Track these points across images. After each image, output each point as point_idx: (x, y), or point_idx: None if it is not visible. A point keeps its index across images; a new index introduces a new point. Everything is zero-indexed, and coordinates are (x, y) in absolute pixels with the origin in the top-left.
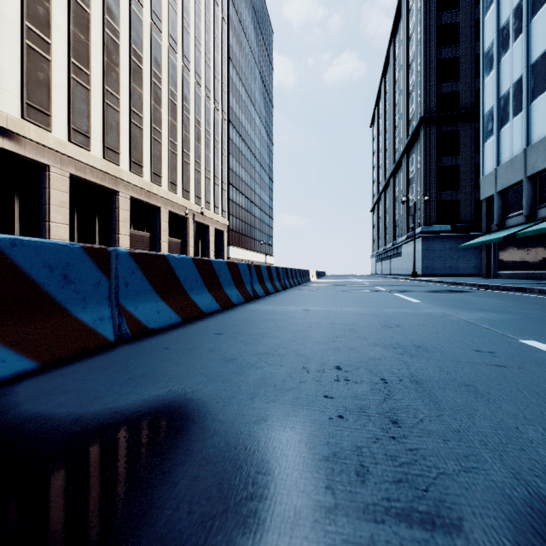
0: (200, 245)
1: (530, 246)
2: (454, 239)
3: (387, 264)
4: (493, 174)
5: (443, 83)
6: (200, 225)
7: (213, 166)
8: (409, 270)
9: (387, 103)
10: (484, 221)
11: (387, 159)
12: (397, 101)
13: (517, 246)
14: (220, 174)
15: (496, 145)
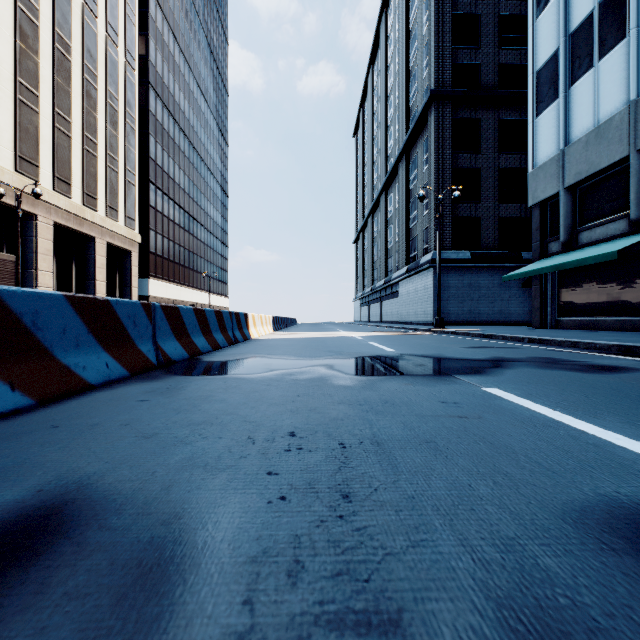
0: (73, 270)
1: (632, 275)
2: (474, 271)
3: (377, 309)
4: (557, 160)
5: (459, 48)
6: (75, 235)
7: (105, 137)
8: (410, 316)
9: (376, 99)
10: (535, 238)
11: (376, 171)
12: (391, 91)
13: (601, 275)
14: (122, 155)
15: (564, 111)
